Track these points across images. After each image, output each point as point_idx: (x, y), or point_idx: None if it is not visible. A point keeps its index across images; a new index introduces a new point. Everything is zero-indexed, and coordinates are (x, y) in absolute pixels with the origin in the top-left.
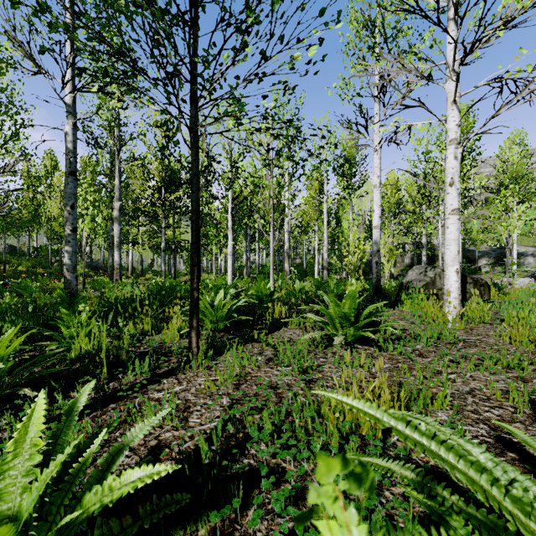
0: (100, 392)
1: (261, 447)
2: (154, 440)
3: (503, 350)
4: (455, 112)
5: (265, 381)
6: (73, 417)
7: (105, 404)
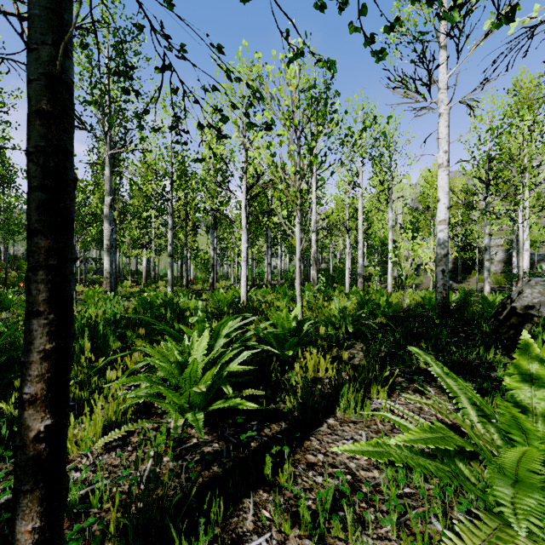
0: None
1: None
2: None
3: None
4: None
5: None
6: None
7: None
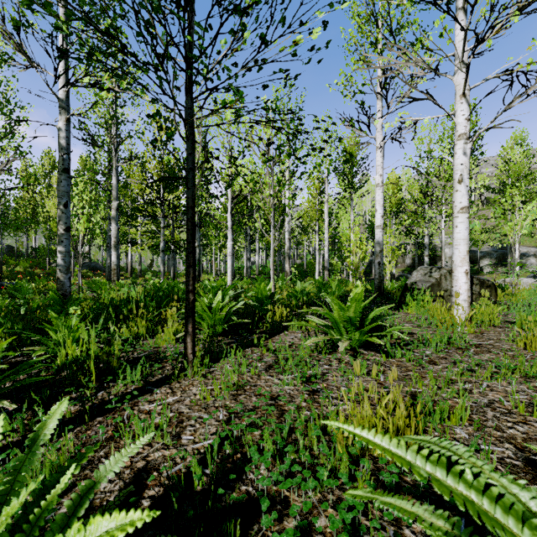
0: (88, 403)
1: (261, 471)
2: (142, 461)
3: (521, 357)
4: (464, 106)
5: (265, 392)
6: (37, 447)
7: (92, 417)
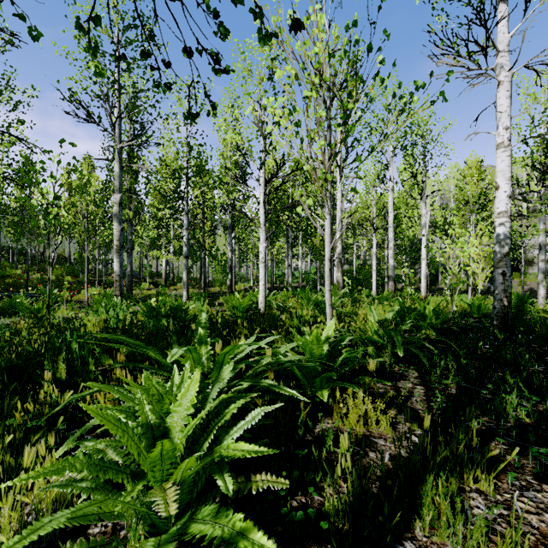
0: None
1: None
2: None
3: None
4: None
5: None
6: None
7: None
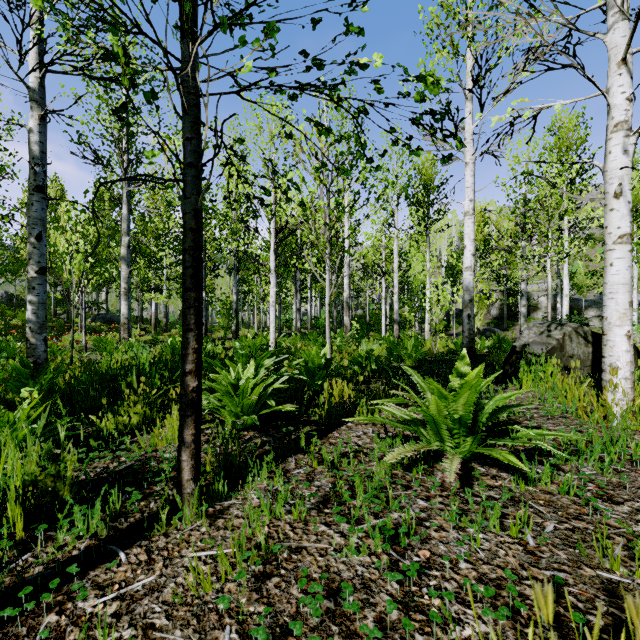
0: None
1: None
2: None
3: None
4: (624, 78)
5: (315, 589)
6: None
7: None
